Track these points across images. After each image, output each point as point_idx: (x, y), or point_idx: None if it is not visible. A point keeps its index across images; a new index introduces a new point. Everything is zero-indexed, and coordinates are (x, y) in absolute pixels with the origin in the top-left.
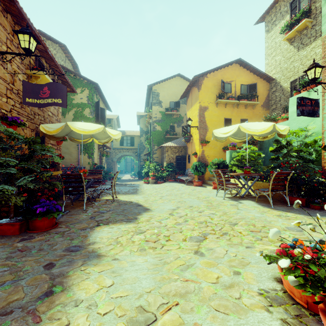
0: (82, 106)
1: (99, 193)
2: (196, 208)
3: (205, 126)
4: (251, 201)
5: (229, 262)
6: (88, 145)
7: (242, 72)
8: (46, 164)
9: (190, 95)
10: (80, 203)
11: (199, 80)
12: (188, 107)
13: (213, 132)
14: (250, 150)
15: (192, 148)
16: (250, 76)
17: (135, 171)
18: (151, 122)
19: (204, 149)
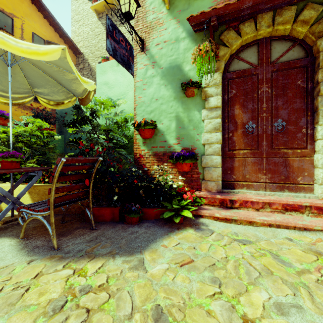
0: None
1: None
2: None
3: None
4: (8, 242)
5: None
6: None
7: (35, 15)
8: None
9: None
10: None
11: None
12: None
13: None
14: (36, 126)
15: None
16: (50, 30)
17: None
18: None
19: None
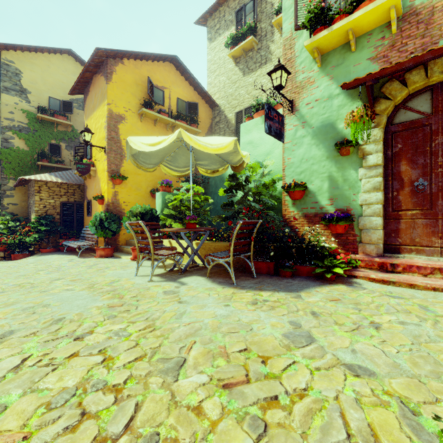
0: None
1: None
2: (73, 322)
3: (119, 149)
4: (201, 278)
5: None
6: None
7: (179, 80)
8: None
9: (92, 90)
10: None
11: (108, 63)
12: (87, 111)
13: (128, 141)
14: (193, 191)
15: (95, 188)
16: (190, 90)
17: None
18: None
19: (117, 190)
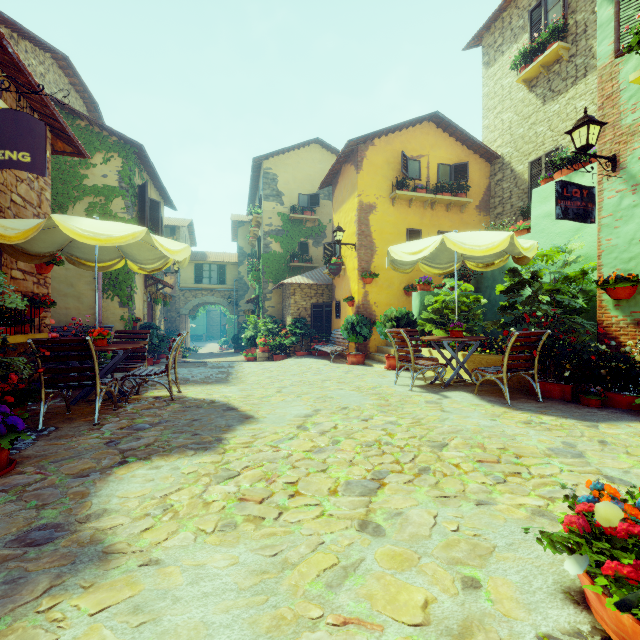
0: (106, 192)
1: (136, 384)
2: (355, 410)
3: (369, 244)
4: (467, 394)
5: (446, 550)
6: (121, 278)
7: (440, 140)
8: None
9: (341, 181)
10: (89, 407)
11: (358, 150)
12: (335, 205)
13: (389, 251)
14: (459, 290)
15: (344, 288)
16: (456, 148)
17: (229, 337)
18: (261, 235)
19: (367, 290)
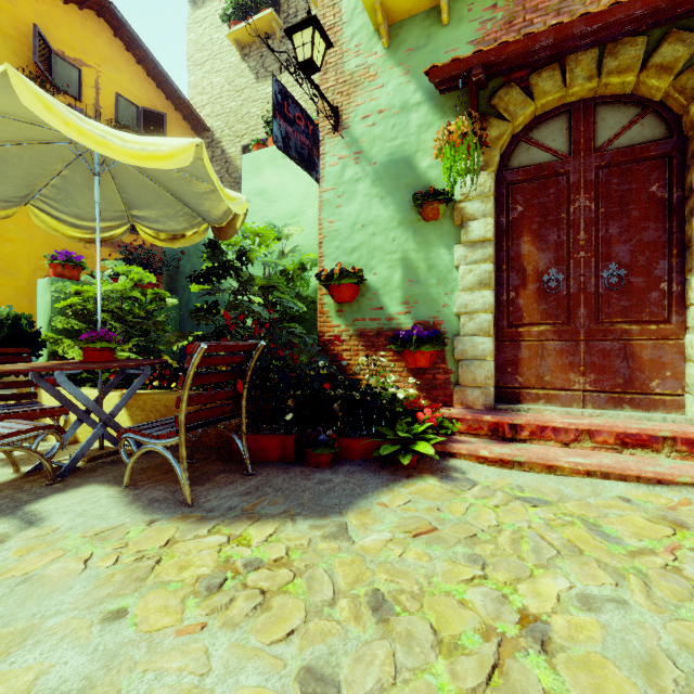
0: None
1: None
2: None
3: None
4: (104, 491)
5: None
6: None
7: (121, 59)
8: None
9: None
10: None
11: None
12: None
13: None
14: (131, 280)
15: None
16: (149, 87)
17: None
18: None
19: None
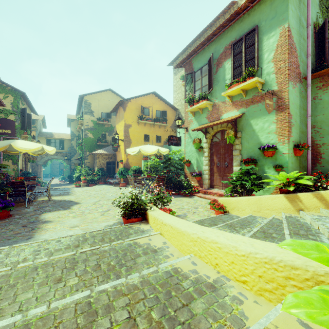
0: (5, 112)
1: (36, 195)
2: (112, 199)
3: (129, 140)
4: (148, 194)
5: (114, 215)
6: None
7: (157, 101)
8: (1, 176)
9: (118, 112)
10: (19, 204)
11: (124, 103)
12: (117, 121)
13: (126, 150)
14: (155, 160)
15: (119, 156)
16: (163, 104)
17: (65, 175)
18: (83, 129)
19: (128, 157)
